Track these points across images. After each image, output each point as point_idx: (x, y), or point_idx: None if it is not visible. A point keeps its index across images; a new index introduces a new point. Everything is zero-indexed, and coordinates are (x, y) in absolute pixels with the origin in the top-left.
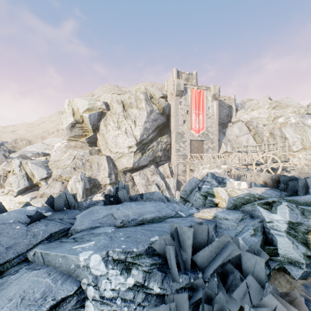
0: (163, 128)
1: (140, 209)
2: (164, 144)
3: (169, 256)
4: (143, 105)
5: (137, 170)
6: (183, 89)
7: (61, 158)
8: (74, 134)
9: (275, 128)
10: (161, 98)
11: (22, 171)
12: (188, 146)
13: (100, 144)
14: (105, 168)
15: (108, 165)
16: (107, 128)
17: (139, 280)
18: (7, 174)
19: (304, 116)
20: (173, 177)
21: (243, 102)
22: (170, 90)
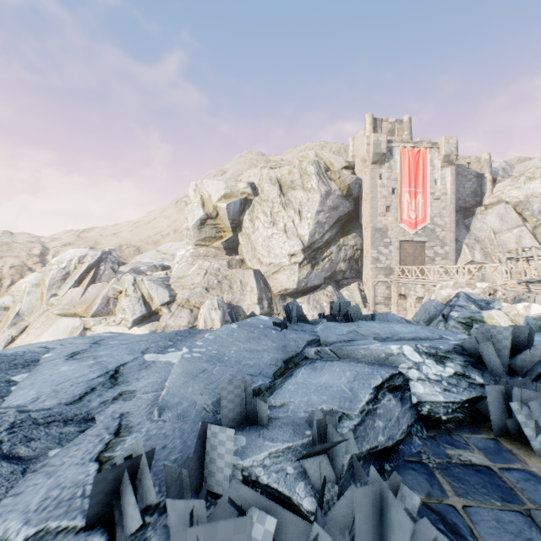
0: (347, 221)
1: (387, 328)
2: (351, 249)
3: (487, 352)
4: (314, 184)
5: (304, 294)
6: (386, 150)
7: (188, 273)
8: (203, 236)
9: None
10: (344, 169)
11: (137, 292)
12: (395, 253)
13: (244, 251)
14: (253, 290)
15: (257, 285)
16: (254, 225)
17: (458, 370)
18: (118, 296)
19: None
20: (367, 307)
21: (509, 166)
22: (362, 154)
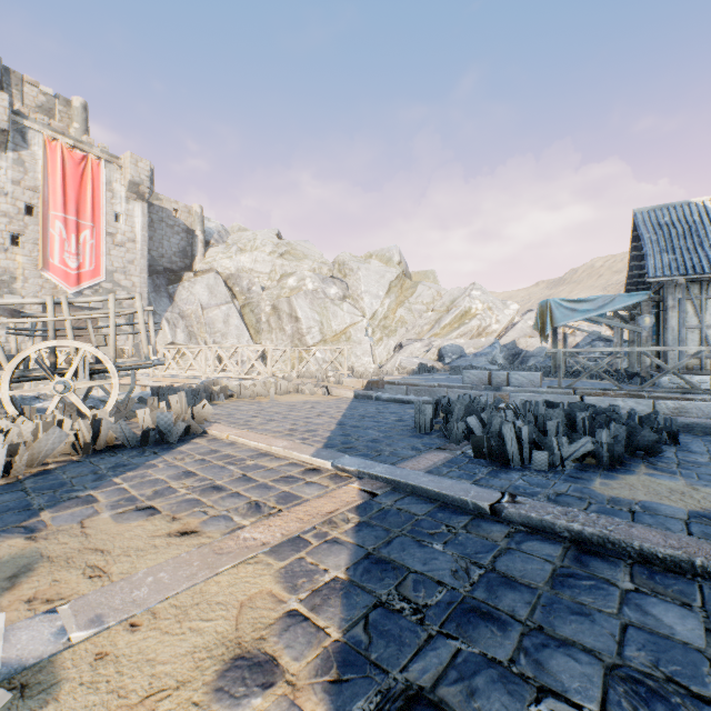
0: None
1: None
2: None
3: None
4: None
5: None
6: (12, 126)
7: None
8: None
9: (282, 296)
10: None
11: None
12: None
13: None
14: None
15: None
16: None
17: None
18: None
19: (327, 281)
20: None
21: (226, 231)
22: None
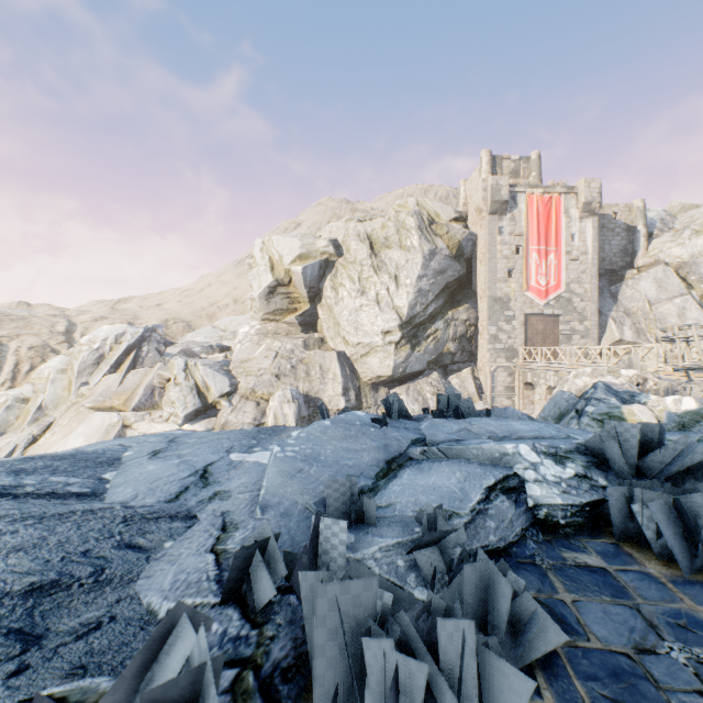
0: (457, 289)
1: (505, 426)
2: (462, 325)
3: (612, 452)
4: (414, 241)
5: (401, 383)
6: (508, 196)
7: (253, 355)
8: (273, 308)
9: None
10: (453, 221)
11: (189, 380)
12: (519, 330)
13: (324, 327)
14: (336, 377)
15: (342, 372)
16: (337, 294)
17: (580, 471)
18: (165, 385)
19: None
20: (483, 400)
21: (669, 215)
22: (476, 202)
